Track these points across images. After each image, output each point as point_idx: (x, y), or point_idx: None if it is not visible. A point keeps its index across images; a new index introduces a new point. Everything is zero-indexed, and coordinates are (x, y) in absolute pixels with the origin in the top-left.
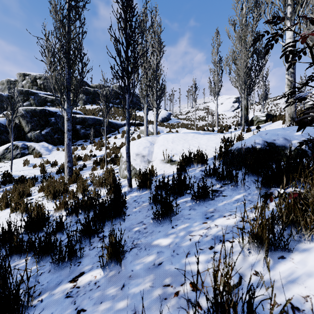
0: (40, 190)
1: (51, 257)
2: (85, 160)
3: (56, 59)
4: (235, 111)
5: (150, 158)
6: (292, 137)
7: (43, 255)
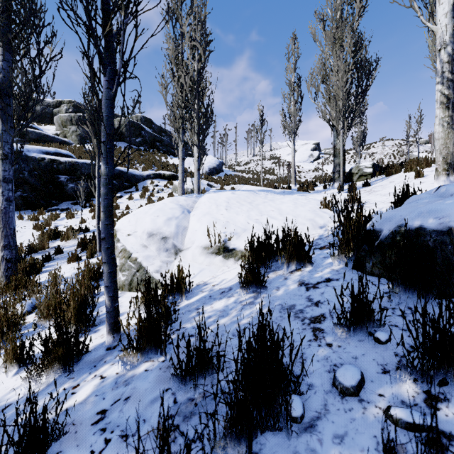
0: None
1: None
2: (66, 238)
3: None
4: (314, 162)
5: (180, 243)
6: None
7: None
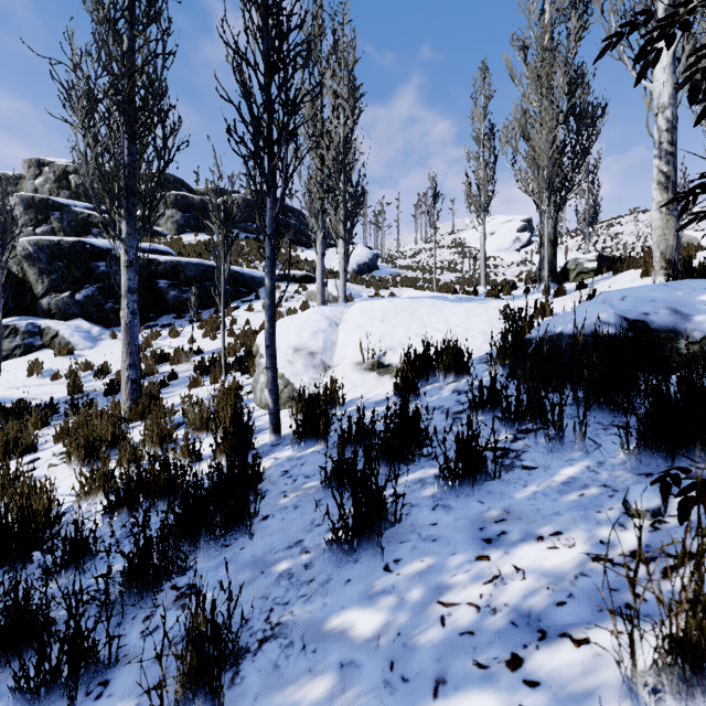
0: (59, 437)
1: (14, 672)
2: (177, 361)
3: (101, 116)
4: (522, 250)
5: (329, 359)
6: (693, 306)
7: (4, 651)
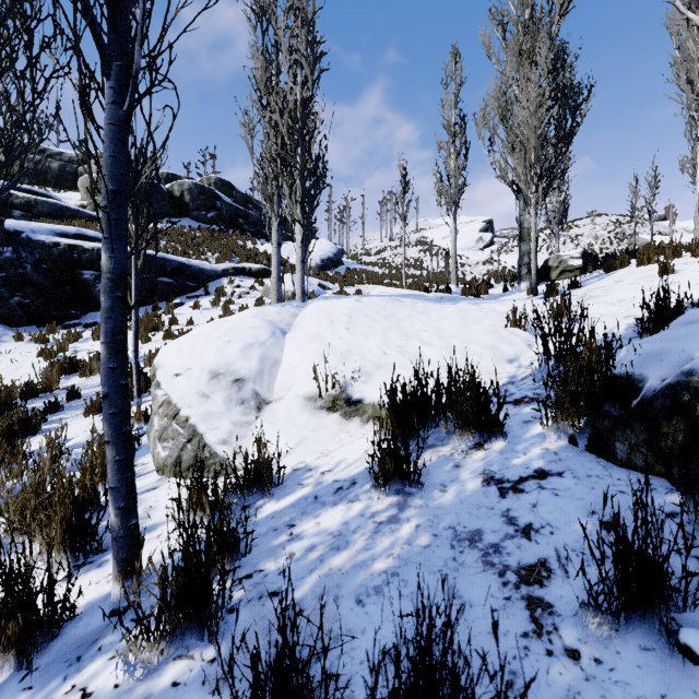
0: None
1: None
2: (88, 372)
3: None
4: (485, 249)
5: (267, 389)
6: None
7: None
